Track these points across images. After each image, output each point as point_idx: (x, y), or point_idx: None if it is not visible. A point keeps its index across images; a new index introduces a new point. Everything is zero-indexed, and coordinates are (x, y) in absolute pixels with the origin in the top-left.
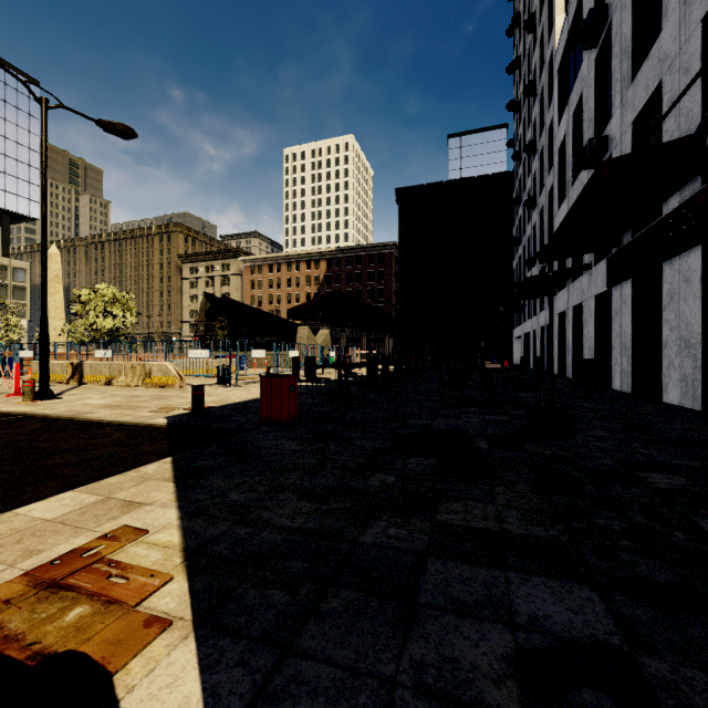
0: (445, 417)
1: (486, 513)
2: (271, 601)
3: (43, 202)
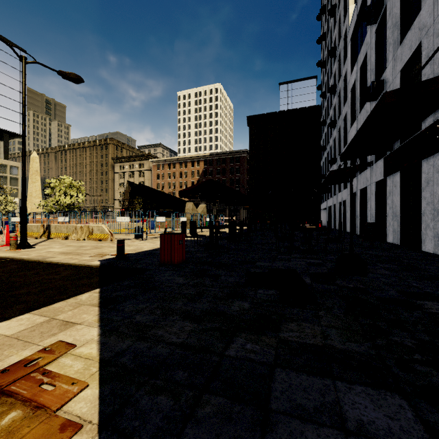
0: (280, 261)
1: (314, 332)
2: (159, 406)
3: (23, 123)
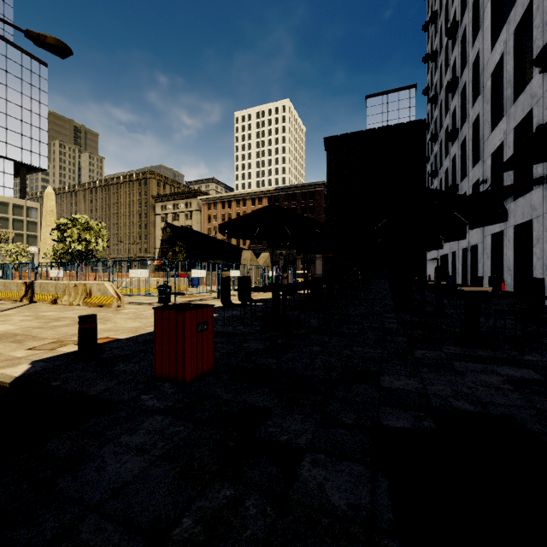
0: (434, 370)
1: None
2: None
3: None
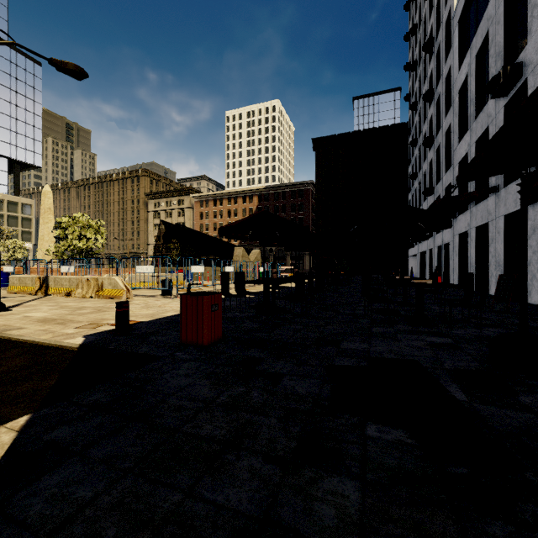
0: (381, 339)
1: None
2: None
3: None
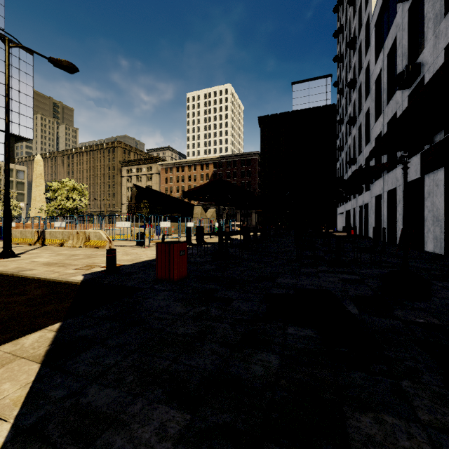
0: (306, 276)
1: (419, 447)
2: None
3: (6, 115)
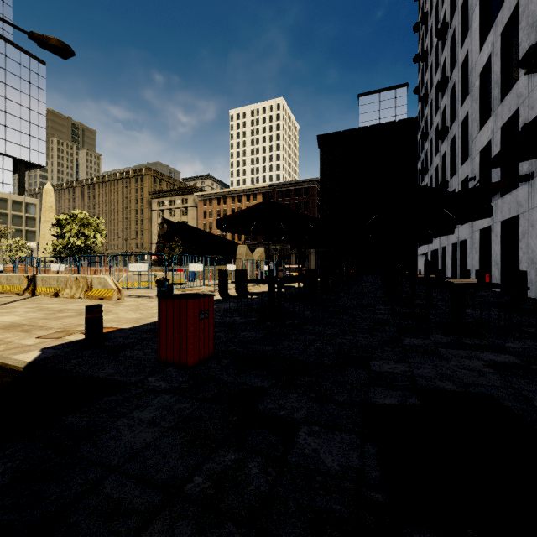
0: (421, 355)
1: None
2: None
3: None
